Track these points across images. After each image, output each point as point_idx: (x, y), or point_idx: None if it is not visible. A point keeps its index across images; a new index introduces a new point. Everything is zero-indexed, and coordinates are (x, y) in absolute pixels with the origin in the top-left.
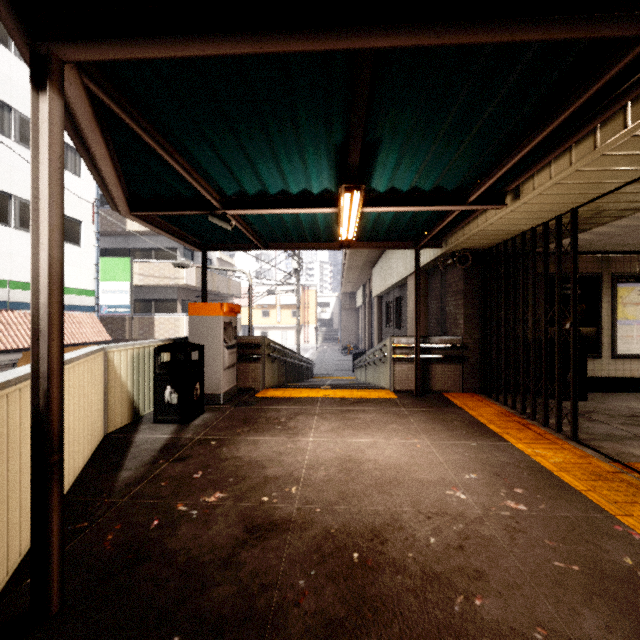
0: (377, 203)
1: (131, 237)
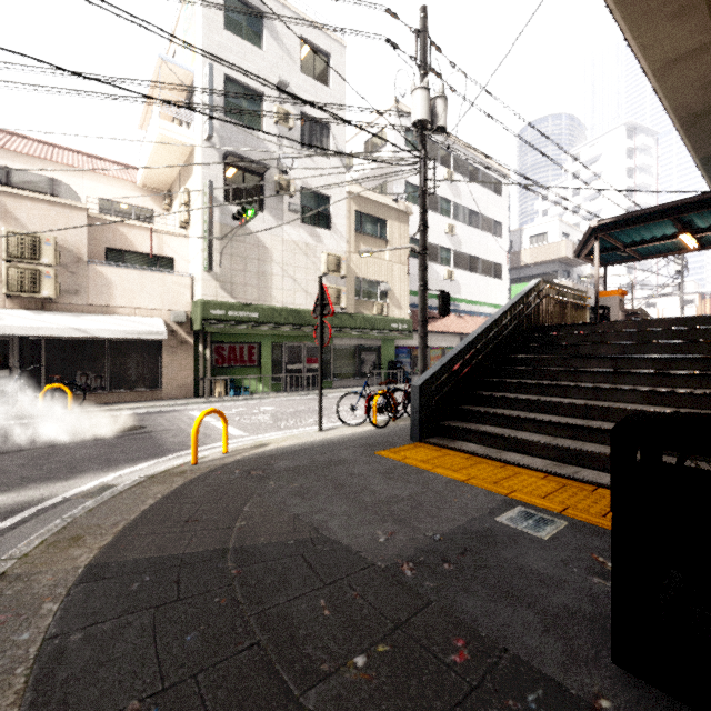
0: (703, 232)
1: (521, 269)
